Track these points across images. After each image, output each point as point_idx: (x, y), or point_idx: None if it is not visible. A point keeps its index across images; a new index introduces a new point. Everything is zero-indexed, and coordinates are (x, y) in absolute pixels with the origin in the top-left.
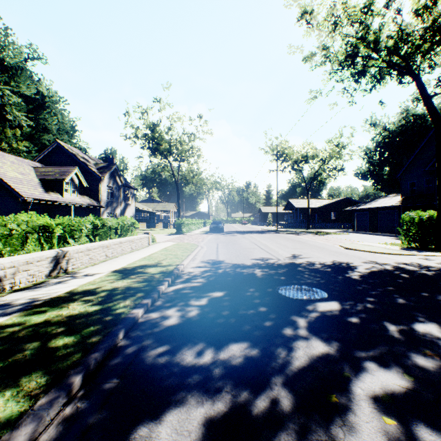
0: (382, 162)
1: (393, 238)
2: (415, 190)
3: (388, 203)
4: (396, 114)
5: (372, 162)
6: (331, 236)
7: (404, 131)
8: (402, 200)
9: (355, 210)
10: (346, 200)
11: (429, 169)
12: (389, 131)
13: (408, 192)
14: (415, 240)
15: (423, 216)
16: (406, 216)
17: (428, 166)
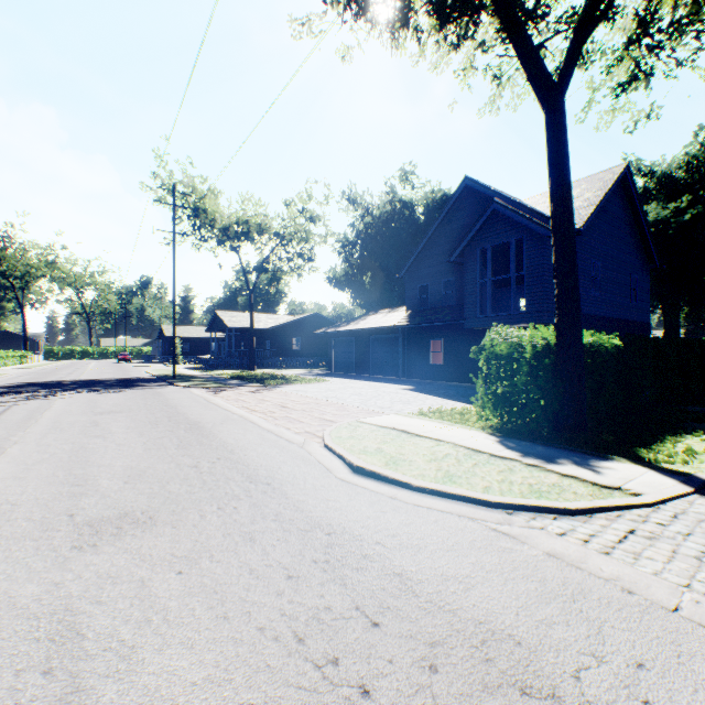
0: (364, 263)
1: (409, 389)
2: (429, 300)
3: (387, 322)
4: (382, 194)
5: (351, 262)
6: (294, 388)
7: (390, 223)
8: (409, 317)
9: (333, 334)
10: (317, 317)
11: (456, 261)
12: (373, 217)
13: (418, 303)
14: (523, 412)
15: (538, 339)
16: (492, 341)
17: (455, 254)
